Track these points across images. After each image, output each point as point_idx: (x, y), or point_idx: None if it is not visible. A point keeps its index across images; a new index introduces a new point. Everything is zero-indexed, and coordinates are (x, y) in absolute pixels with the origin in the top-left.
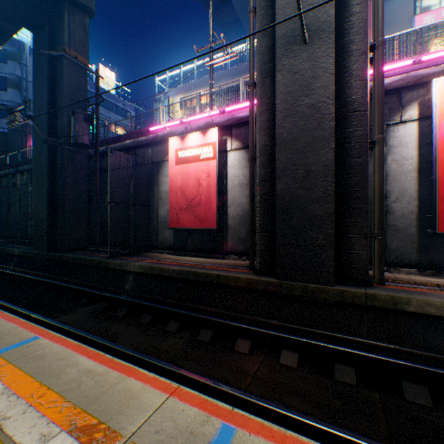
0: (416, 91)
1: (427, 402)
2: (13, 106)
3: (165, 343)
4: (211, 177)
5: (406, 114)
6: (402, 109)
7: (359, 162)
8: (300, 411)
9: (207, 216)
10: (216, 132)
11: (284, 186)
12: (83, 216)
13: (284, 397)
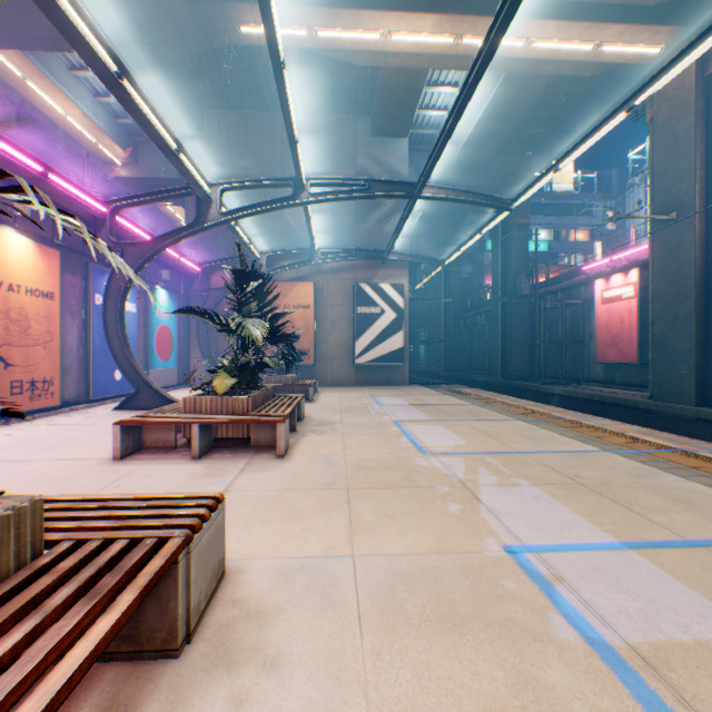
0: None
1: None
2: (471, 252)
3: None
4: (630, 315)
5: None
6: None
7: None
8: None
9: (627, 351)
10: (635, 273)
11: (657, 329)
12: (524, 351)
13: None
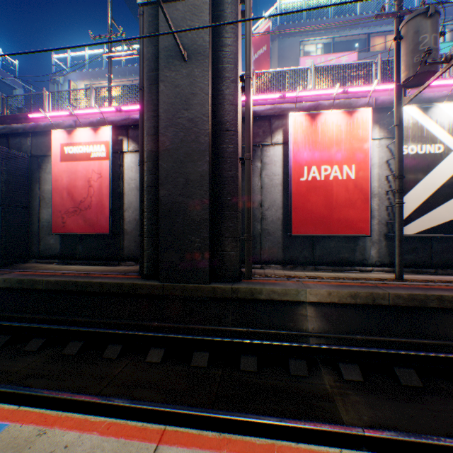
0: (282, 120)
1: (254, 368)
2: None
3: (18, 365)
4: (104, 179)
5: (275, 138)
6: (273, 134)
7: (230, 175)
8: (146, 400)
9: (99, 220)
10: (109, 131)
11: (167, 192)
12: None
13: (136, 391)
